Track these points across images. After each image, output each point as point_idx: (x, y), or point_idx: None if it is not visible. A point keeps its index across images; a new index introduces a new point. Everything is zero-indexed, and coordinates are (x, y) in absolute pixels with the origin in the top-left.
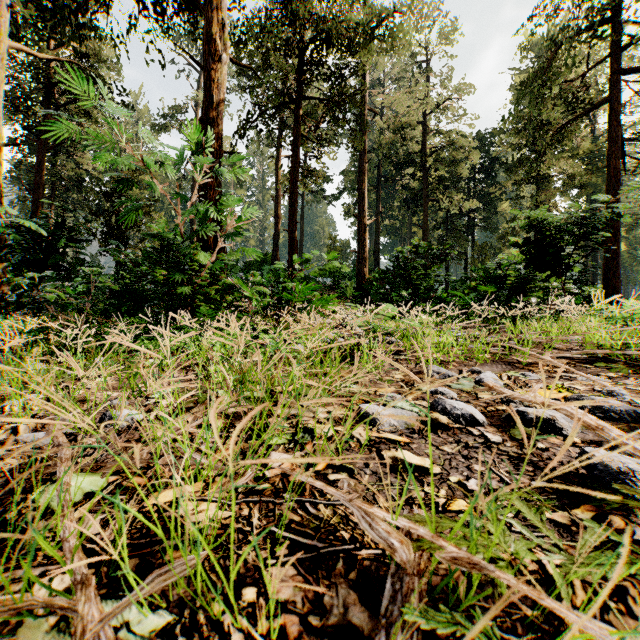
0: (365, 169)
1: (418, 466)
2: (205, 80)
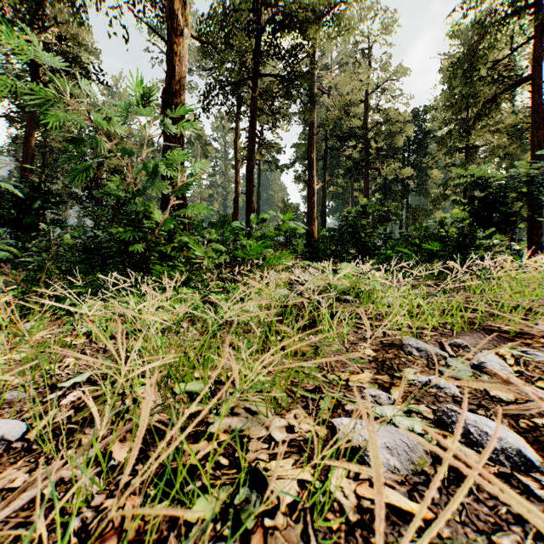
0: (314, 140)
1: None
2: (168, 53)
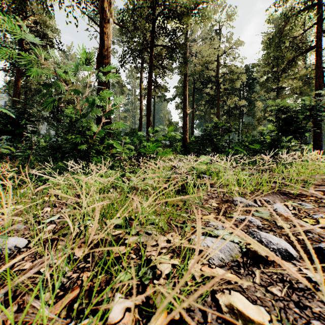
0: (187, 84)
1: (258, 323)
2: (100, 33)
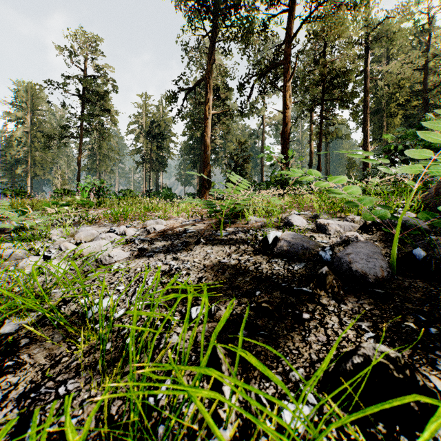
0: (368, 117)
1: None
2: (283, 117)
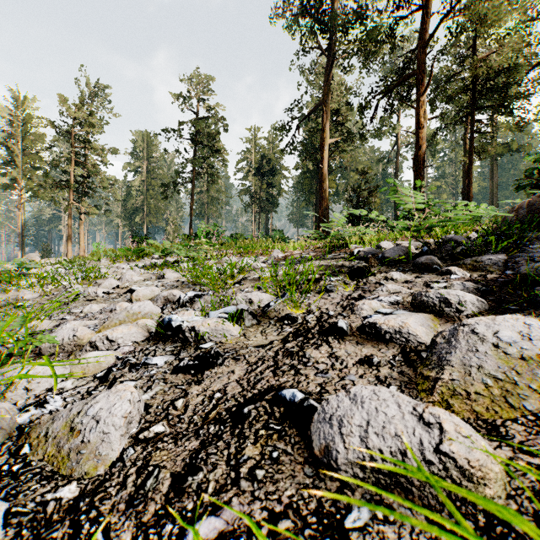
0: None
1: None
2: (416, 139)
